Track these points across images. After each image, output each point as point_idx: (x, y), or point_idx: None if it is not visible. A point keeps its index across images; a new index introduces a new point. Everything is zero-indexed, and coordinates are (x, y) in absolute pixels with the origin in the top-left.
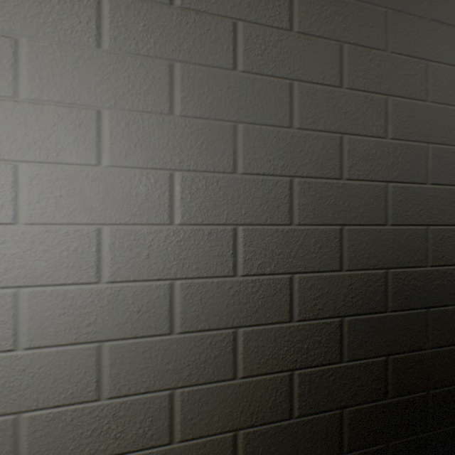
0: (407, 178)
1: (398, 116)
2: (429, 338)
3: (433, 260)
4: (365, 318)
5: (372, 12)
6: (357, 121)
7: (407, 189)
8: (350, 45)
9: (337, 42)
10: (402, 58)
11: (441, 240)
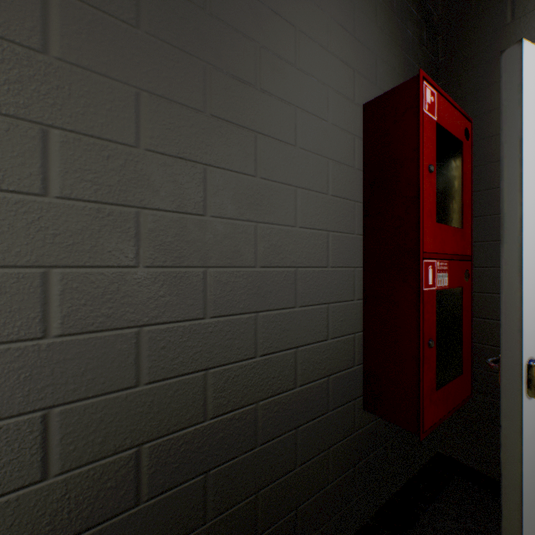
0: (176, 315)
1: (160, 236)
2: (209, 508)
3: (215, 410)
4: (98, 531)
5: (112, 89)
6: (81, 246)
7: (174, 330)
8: (66, 131)
9: (36, 124)
10: (166, 159)
11: (226, 382)
